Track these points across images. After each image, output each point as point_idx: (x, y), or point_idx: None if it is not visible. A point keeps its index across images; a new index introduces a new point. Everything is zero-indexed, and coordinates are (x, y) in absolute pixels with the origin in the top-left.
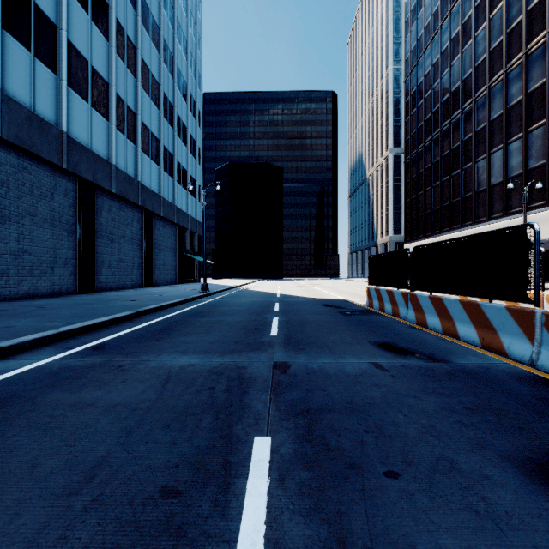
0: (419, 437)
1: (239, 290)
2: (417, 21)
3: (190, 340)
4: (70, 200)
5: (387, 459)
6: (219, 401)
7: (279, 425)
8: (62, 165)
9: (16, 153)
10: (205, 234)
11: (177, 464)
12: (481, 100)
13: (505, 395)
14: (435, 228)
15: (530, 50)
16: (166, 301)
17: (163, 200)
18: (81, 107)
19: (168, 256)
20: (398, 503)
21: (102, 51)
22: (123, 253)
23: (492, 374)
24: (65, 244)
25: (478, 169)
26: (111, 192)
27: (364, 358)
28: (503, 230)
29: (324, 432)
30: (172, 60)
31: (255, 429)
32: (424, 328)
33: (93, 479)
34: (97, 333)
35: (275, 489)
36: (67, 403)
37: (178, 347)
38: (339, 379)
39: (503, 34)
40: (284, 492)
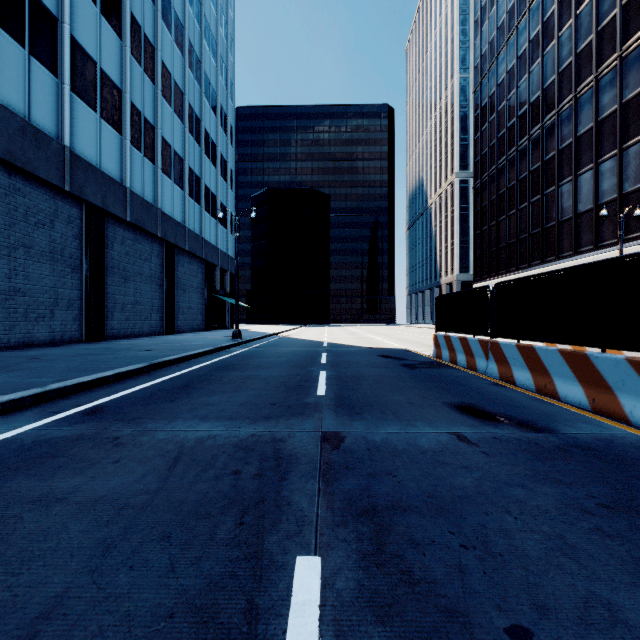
0: (545, 558)
1: (279, 338)
2: (488, 21)
3: (214, 402)
4: (75, 229)
5: (505, 601)
6: (245, 492)
7: (332, 534)
8: (64, 187)
9: (7, 172)
10: (237, 271)
11: (173, 611)
12: (566, 112)
13: None
14: (510, 265)
15: (626, 51)
16: (189, 351)
17: (188, 231)
18: (88, 118)
19: (194, 298)
20: None
21: (114, 51)
22: (140, 294)
23: (620, 450)
24: (68, 283)
25: (562, 194)
26: (124, 220)
27: (441, 426)
28: (623, 258)
29: (401, 548)
30: (199, 65)
31: (297, 542)
32: (510, 386)
33: None
34: (96, 391)
35: None
36: (28, 497)
37: (197, 411)
38: (412, 458)
39: (593, 33)
40: None
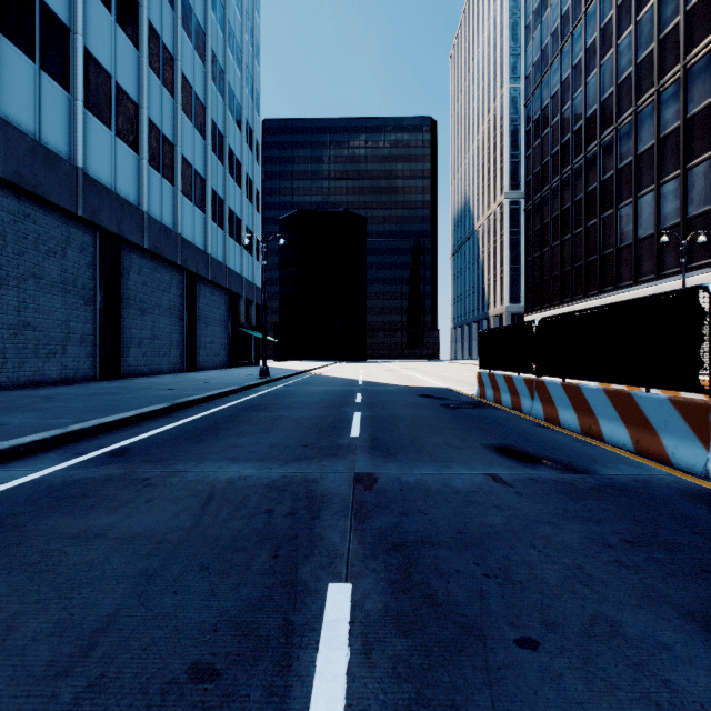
0: (561, 585)
1: (310, 376)
2: (541, 26)
3: (243, 443)
4: (88, 257)
5: (519, 618)
6: (279, 529)
7: (363, 565)
8: (76, 212)
9: (16, 196)
10: (265, 303)
11: (217, 627)
12: (625, 128)
13: (676, 522)
14: (565, 295)
15: (690, 62)
16: (213, 390)
17: (210, 258)
18: (103, 136)
19: (217, 332)
20: (540, 690)
21: (130, 63)
22: (158, 327)
23: (655, 490)
24: (81, 316)
25: (621, 218)
26: (141, 248)
27: (477, 467)
28: (666, 294)
29: (427, 577)
30: (223, 76)
31: (329, 572)
32: (555, 427)
33: (92, 652)
34: (118, 433)
35: (358, 667)
36: (67, 533)
37: (226, 453)
38: (445, 498)
39: (655, 42)
40: (371, 673)
